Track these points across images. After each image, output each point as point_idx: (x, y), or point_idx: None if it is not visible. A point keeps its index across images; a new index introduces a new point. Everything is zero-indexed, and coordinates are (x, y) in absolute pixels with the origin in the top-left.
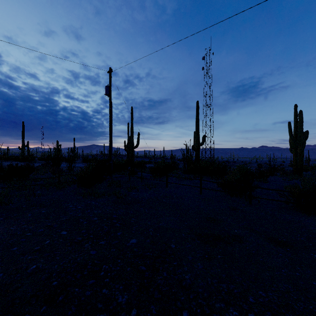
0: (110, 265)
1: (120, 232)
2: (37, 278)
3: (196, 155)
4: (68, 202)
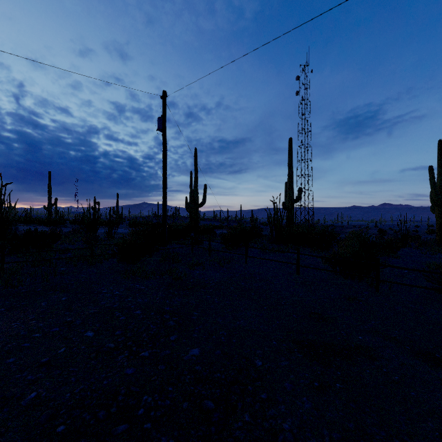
0: (155, 396)
1: (174, 336)
2: (33, 418)
3: (289, 217)
4: (102, 285)
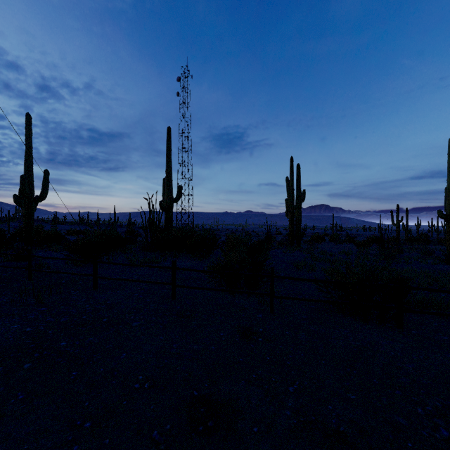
0: None
1: None
2: None
3: (167, 219)
4: None
